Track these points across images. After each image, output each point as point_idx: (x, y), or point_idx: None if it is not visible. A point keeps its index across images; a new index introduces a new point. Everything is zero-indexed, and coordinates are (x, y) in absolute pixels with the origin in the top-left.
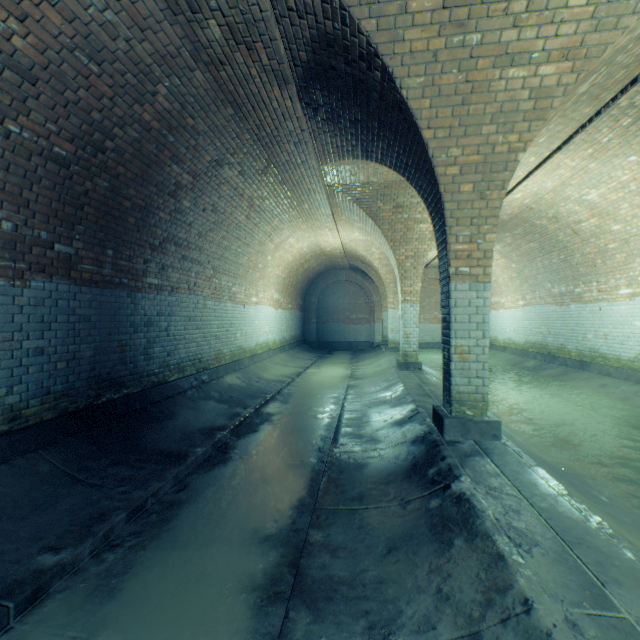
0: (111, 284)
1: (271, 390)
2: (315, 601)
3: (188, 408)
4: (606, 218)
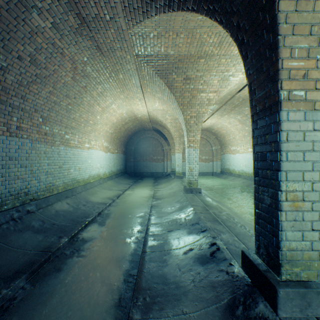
0: None
1: (93, 213)
2: None
3: None
4: None
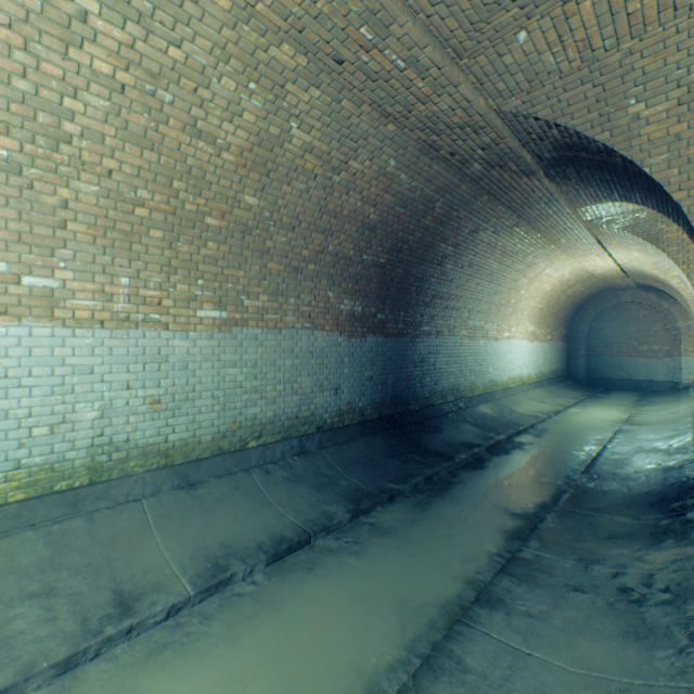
0: (401, 334)
1: (523, 423)
2: (544, 541)
3: (450, 427)
4: None
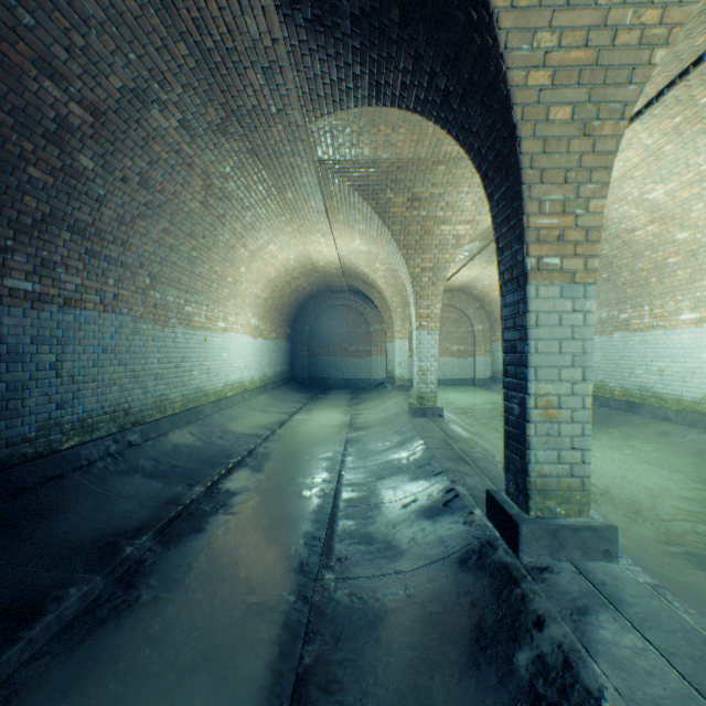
0: None
1: (239, 451)
2: None
3: (88, 494)
4: (670, 224)
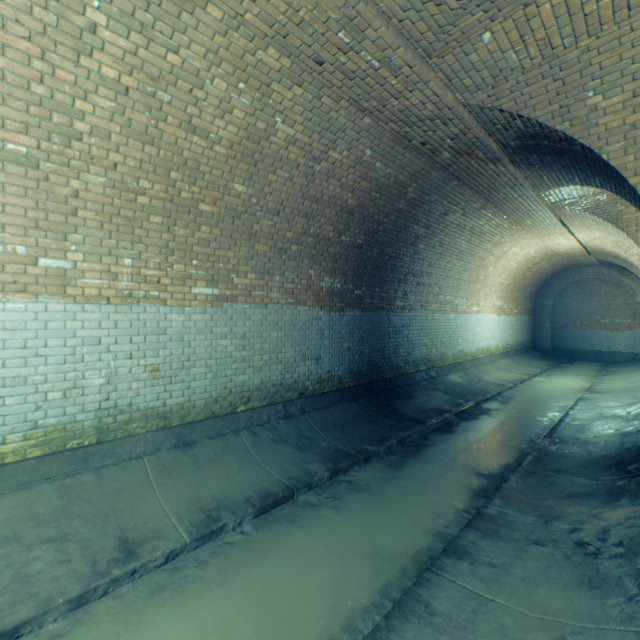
0: (377, 309)
1: (490, 391)
2: (507, 499)
3: (422, 394)
4: None
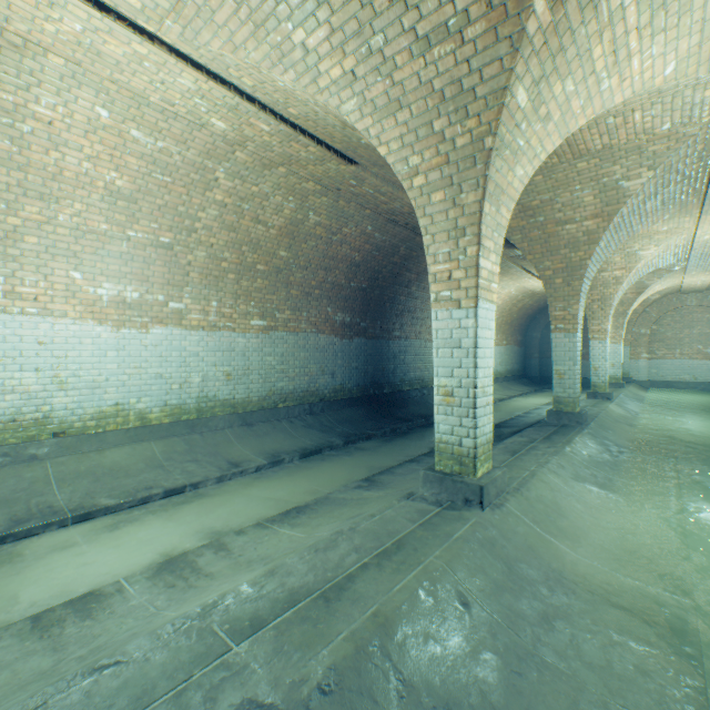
0: (379, 338)
1: None
2: None
3: (414, 405)
4: None
